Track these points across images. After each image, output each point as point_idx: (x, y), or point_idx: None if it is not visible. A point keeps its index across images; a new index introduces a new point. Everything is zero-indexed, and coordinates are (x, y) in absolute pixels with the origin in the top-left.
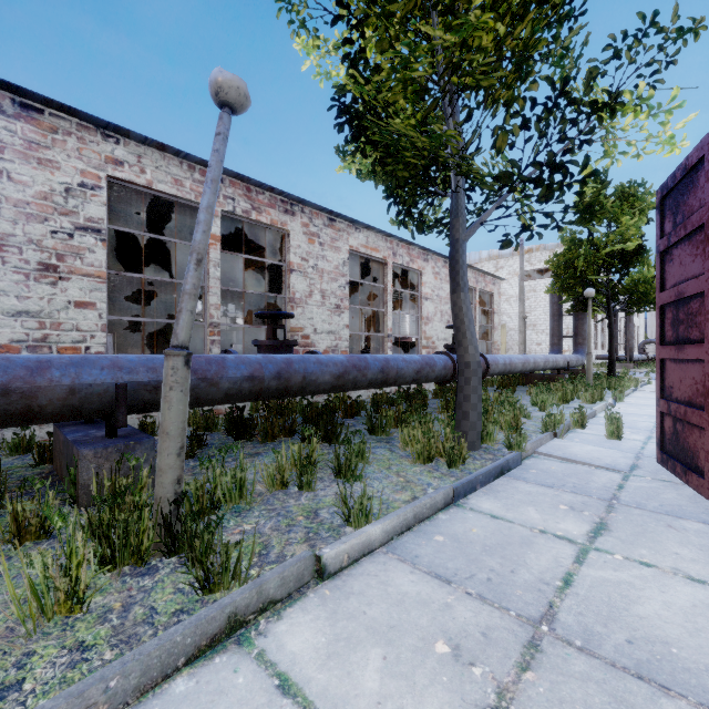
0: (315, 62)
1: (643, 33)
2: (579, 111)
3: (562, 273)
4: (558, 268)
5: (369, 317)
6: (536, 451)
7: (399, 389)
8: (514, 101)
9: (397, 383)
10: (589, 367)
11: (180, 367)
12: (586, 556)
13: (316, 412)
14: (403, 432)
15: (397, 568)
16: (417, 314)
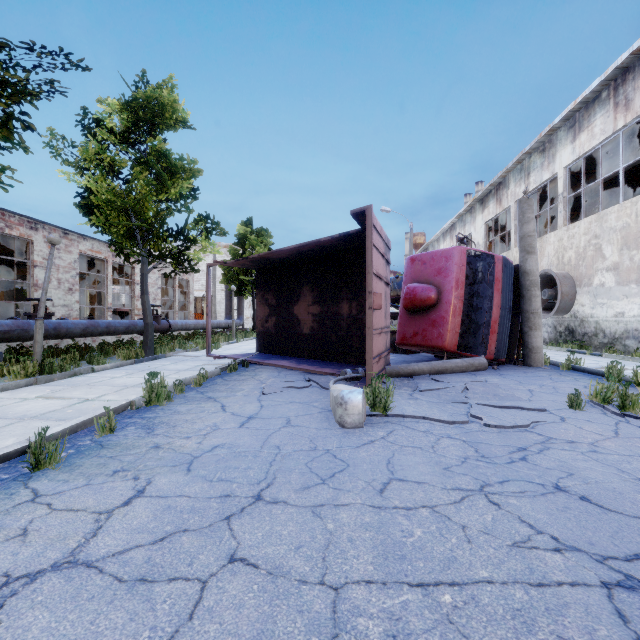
0: (68, 176)
1: (207, 218)
2: (186, 239)
3: (228, 273)
4: (226, 270)
5: (91, 292)
6: (174, 355)
7: (117, 340)
8: (160, 237)
9: (115, 334)
10: (233, 326)
11: (42, 323)
12: (165, 365)
13: (63, 351)
14: (118, 352)
15: (115, 370)
16: (131, 293)
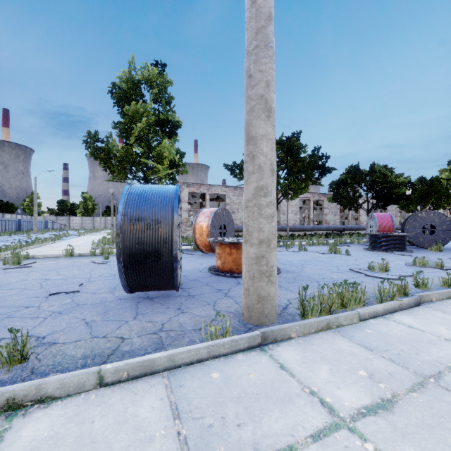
0: None
1: None
2: None
3: None
4: None
5: None
6: None
7: None
8: None
9: None
10: None
11: None
12: None
13: None
14: None
15: None
16: None
